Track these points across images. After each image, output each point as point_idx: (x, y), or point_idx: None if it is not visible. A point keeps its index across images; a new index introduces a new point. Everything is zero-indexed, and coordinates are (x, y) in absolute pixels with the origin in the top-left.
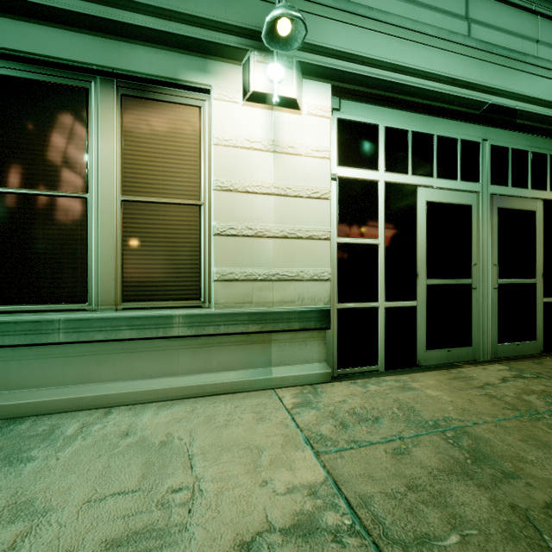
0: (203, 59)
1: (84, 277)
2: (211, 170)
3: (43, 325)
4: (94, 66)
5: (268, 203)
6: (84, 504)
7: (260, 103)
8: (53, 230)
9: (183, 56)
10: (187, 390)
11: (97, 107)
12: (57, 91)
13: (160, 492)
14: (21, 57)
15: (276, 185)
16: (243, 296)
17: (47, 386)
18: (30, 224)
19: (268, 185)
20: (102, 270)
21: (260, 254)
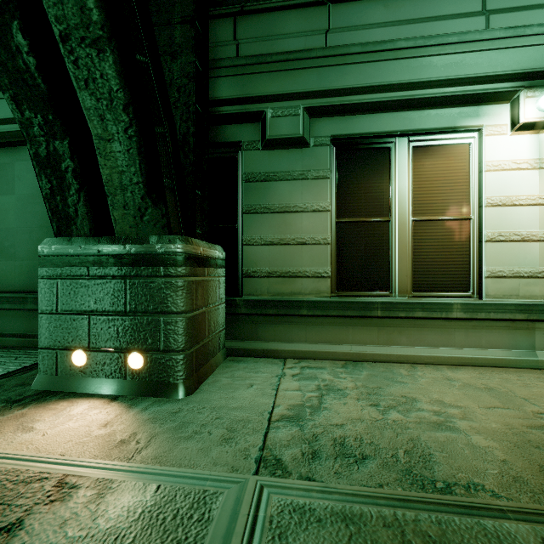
0: (475, 107)
1: (387, 274)
2: (482, 191)
3: (368, 305)
4: (398, 132)
5: (534, 213)
6: (479, 408)
7: (527, 130)
8: (370, 244)
9: (460, 109)
10: (463, 359)
11: (395, 159)
12: (372, 153)
13: (527, 412)
14: (356, 137)
15: (541, 196)
16: (510, 290)
17: (368, 344)
18: (357, 241)
19: (534, 197)
20: (399, 269)
21: (525, 255)
